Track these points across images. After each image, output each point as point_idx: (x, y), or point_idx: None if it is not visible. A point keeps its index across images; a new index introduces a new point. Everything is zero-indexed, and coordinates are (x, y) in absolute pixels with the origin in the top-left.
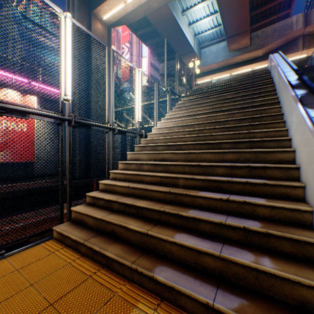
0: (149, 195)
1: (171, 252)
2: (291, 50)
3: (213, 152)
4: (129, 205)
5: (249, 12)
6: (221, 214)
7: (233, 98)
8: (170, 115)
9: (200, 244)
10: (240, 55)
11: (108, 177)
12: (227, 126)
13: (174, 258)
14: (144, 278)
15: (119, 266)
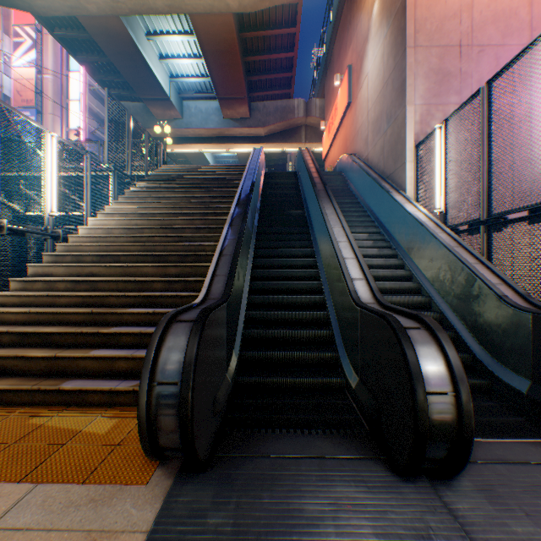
0: (65, 319)
1: (86, 368)
2: (295, 139)
3: (157, 266)
4: (31, 334)
5: (247, 75)
6: (147, 326)
7: (203, 198)
8: (115, 208)
9: (116, 352)
10: (239, 127)
11: None
12: (182, 236)
13: (90, 373)
14: (51, 395)
15: (16, 395)
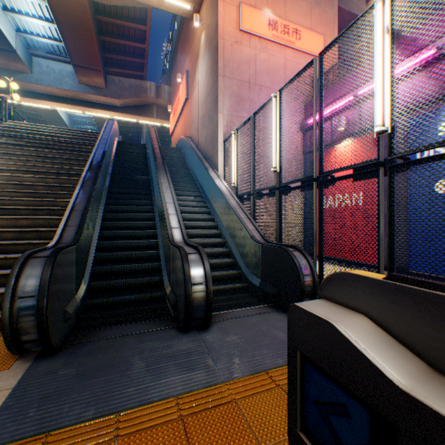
0: None
1: None
2: (148, 114)
3: (7, 218)
4: None
5: (104, 51)
6: None
7: (56, 158)
8: None
9: None
10: (95, 94)
11: None
12: (35, 192)
13: None
14: None
15: None
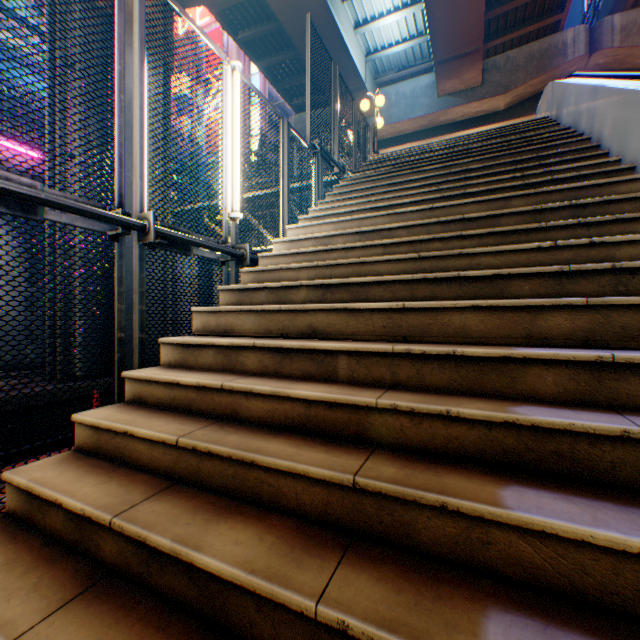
0: (261, 486)
1: None
2: None
3: (494, 307)
4: (164, 555)
5: (484, 11)
6: None
7: (487, 169)
8: (323, 209)
9: None
10: (462, 104)
11: (123, 391)
12: (506, 230)
13: None
14: None
15: None
